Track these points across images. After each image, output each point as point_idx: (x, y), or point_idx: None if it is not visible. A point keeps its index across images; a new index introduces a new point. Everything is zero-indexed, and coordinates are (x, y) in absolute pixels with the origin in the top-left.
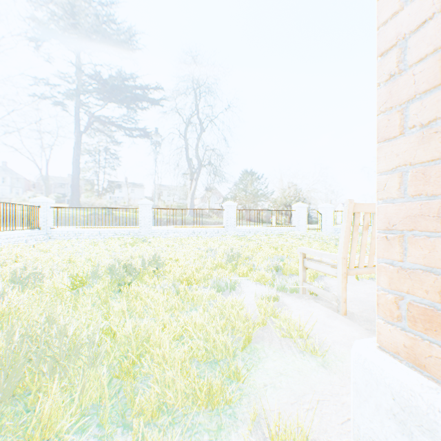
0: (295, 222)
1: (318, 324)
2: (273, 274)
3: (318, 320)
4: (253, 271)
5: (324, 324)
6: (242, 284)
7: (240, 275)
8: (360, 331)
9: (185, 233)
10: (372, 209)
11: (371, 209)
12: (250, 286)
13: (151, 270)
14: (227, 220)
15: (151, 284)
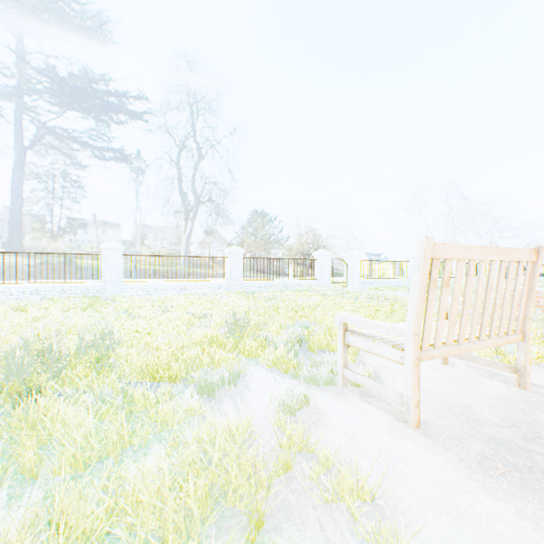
0: (317, 274)
1: (382, 456)
2: (296, 352)
3: (378, 444)
4: (266, 350)
5: (392, 453)
6: (249, 374)
7: (246, 356)
8: (452, 464)
9: (173, 289)
10: (456, 254)
11: (454, 254)
12: (262, 376)
13: (95, 356)
14: (231, 272)
15: (84, 388)
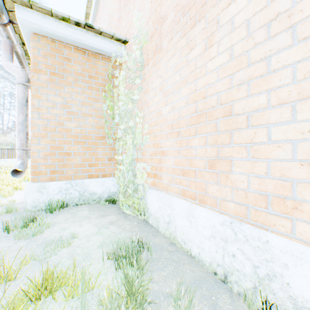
0: None
1: None
2: None
3: None
4: None
5: None
6: None
7: None
8: None
9: None
10: None
11: None
12: None
13: None
14: None
15: None
